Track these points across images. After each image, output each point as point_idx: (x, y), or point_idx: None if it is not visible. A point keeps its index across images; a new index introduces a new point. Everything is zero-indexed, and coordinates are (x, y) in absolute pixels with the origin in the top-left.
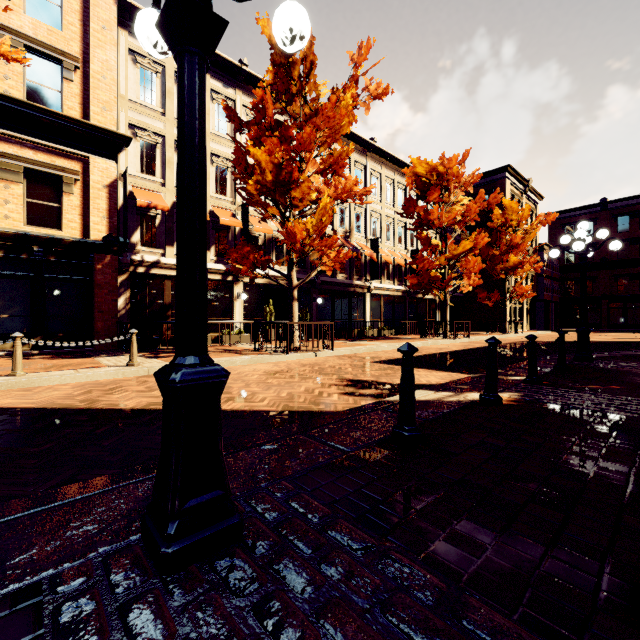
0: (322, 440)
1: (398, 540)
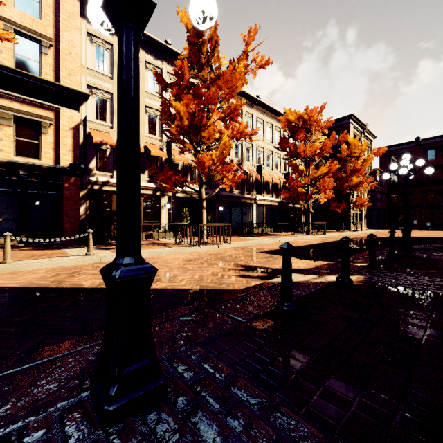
0: (225, 313)
1: (284, 395)
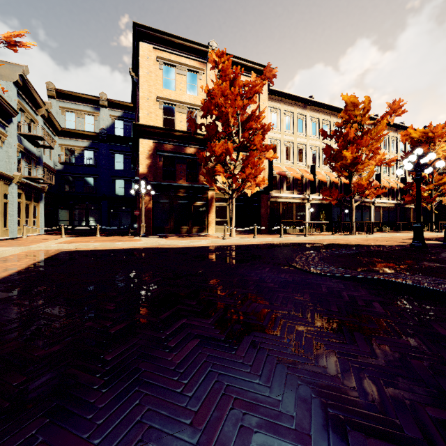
0: None
1: None
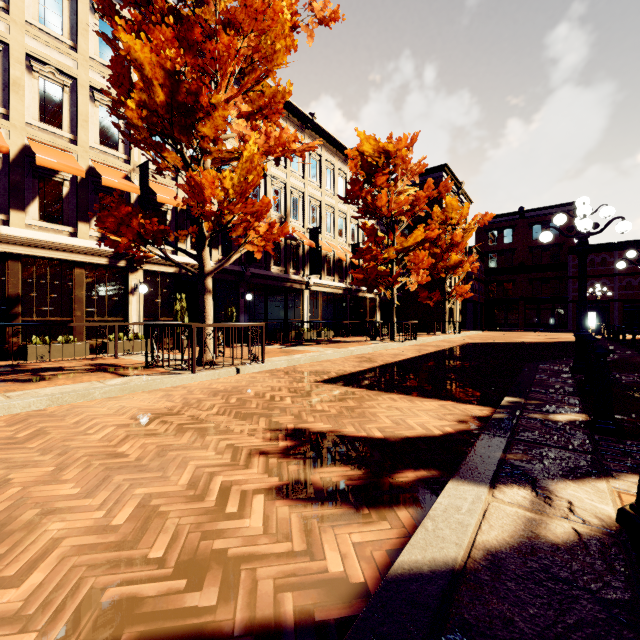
0: None
1: None
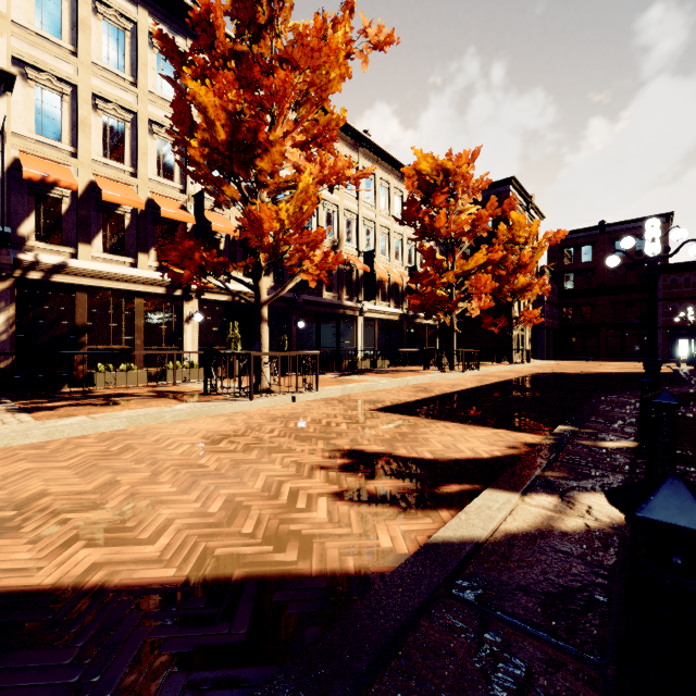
0: None
1: None
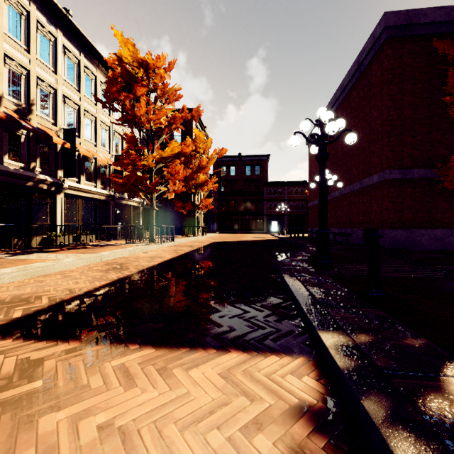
0: None
1: None
